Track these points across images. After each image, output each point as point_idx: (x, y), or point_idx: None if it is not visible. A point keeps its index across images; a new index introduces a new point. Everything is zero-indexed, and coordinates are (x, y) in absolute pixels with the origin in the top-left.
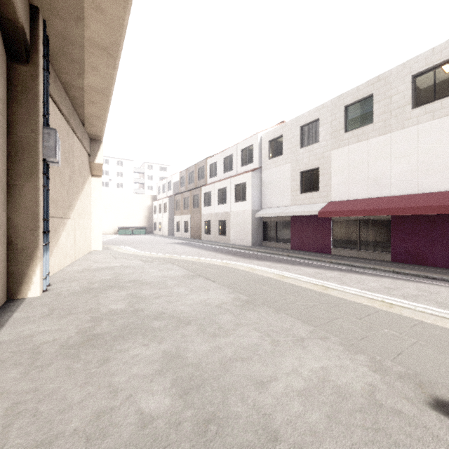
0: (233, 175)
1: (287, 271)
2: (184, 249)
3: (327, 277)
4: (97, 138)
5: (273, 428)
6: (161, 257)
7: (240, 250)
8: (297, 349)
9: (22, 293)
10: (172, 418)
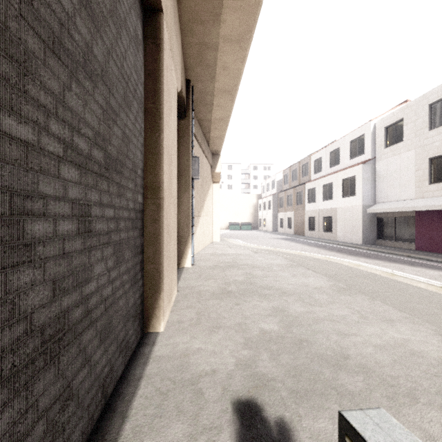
0: (341, 169)
1: (401, 271)
2: (288, 244)
3: None
4: (217, 153)
5: (347, 354)
6: (266, 249)
7: (348, 247)
8: (384, 324)
9: (182, 264)
10: (279, 334)
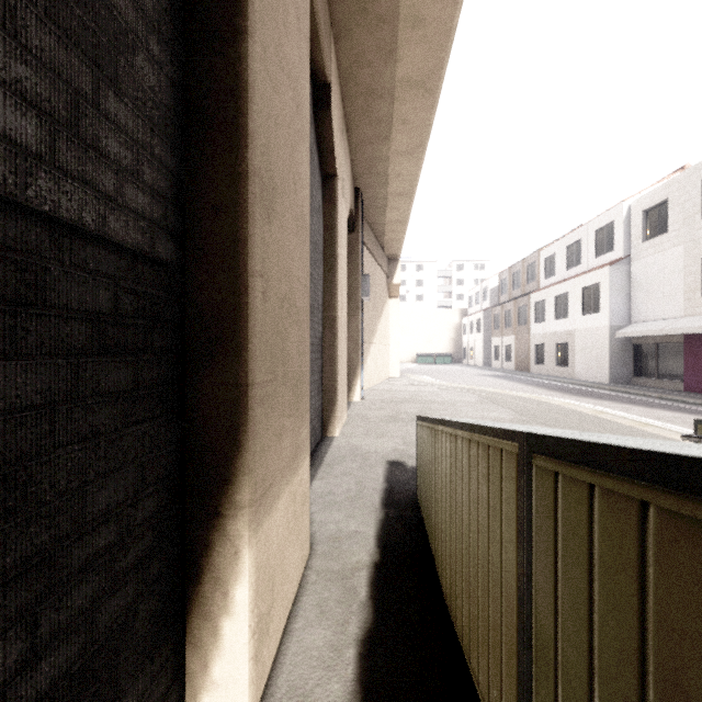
0: (581, 273)
1: (623, 412)
2: (496, 382)
3: (683, 421)
4: (395, 257)
5: None
6: (459, 387)
7: (583, 387)
8: None
9: (350, 397)
10: None
